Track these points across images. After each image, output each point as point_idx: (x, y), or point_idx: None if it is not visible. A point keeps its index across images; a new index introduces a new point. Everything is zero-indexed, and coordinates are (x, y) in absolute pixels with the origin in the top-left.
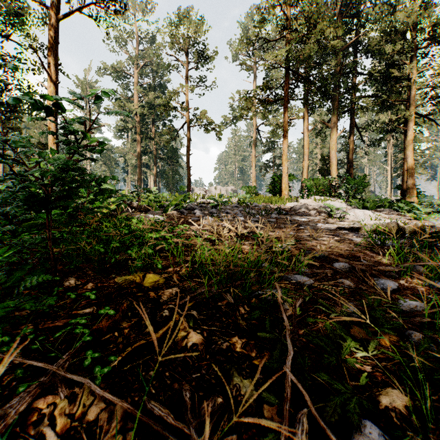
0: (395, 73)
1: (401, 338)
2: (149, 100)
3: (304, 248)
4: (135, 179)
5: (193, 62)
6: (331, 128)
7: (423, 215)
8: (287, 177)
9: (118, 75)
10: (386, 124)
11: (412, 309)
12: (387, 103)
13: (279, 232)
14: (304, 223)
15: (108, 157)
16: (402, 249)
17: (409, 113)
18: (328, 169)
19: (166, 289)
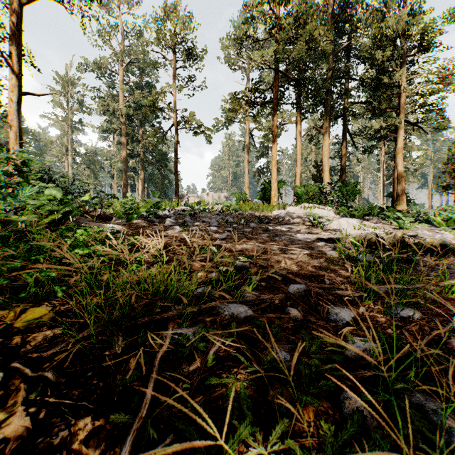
0: (386, 80)
1: (334, 404)
2: (135, 99)
3: (263, 265)
4: (121, 184)
5: (181, 60)
6: (323, 134)
7: (409, 224)
8: (277, 183)
9: (102, 73)
10: (378, 131)
11: (358, 355)
12: (379, 110)
13: (248, 244)
14: (282, 233)
15: (93, 160)
16: (371, 266)
17: (399, 120)
18: (321, 176)
19: (45, 330)
